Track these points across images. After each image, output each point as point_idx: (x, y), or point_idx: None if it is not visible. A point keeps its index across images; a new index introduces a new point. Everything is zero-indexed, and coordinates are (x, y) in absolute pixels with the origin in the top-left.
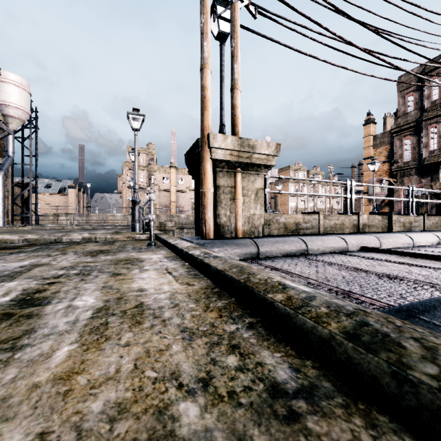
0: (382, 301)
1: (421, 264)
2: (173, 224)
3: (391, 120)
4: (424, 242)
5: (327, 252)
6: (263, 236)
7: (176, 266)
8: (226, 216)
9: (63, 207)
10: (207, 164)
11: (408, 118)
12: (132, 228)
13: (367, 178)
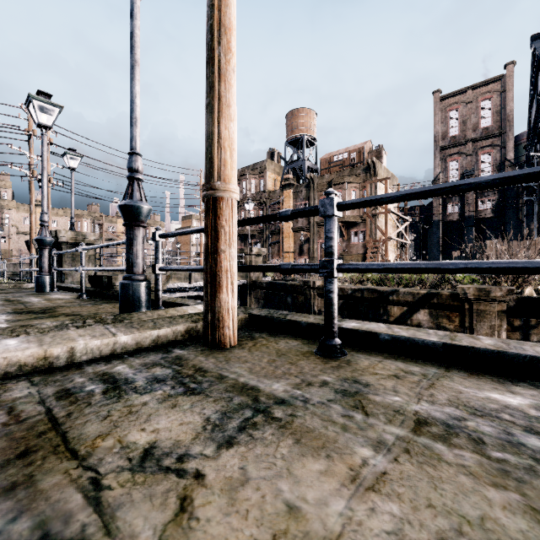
0: None
1: None
2: (25, 273)
3: None
4: None
5: None
6: None
7: None
8: None
9: None
10: (32, 250)
11: None
12: None
13: None
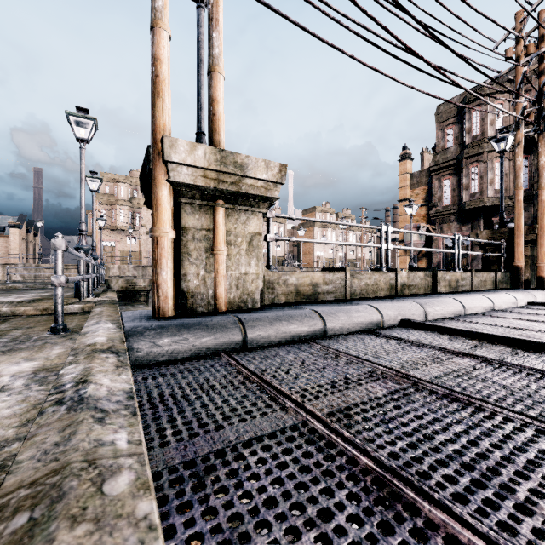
0: (471, 522)
1: (491, 357)
2: (148, 283)
3: (428, 157)
4: (477, 308)
5: (355, 331)
6: (262, 306)
7: (8, 412)
8: (198, 278)
9: (1, 254)
10: (160, 190)
11: (447, 154)
12: (76, 290)
13: (403, 223)
